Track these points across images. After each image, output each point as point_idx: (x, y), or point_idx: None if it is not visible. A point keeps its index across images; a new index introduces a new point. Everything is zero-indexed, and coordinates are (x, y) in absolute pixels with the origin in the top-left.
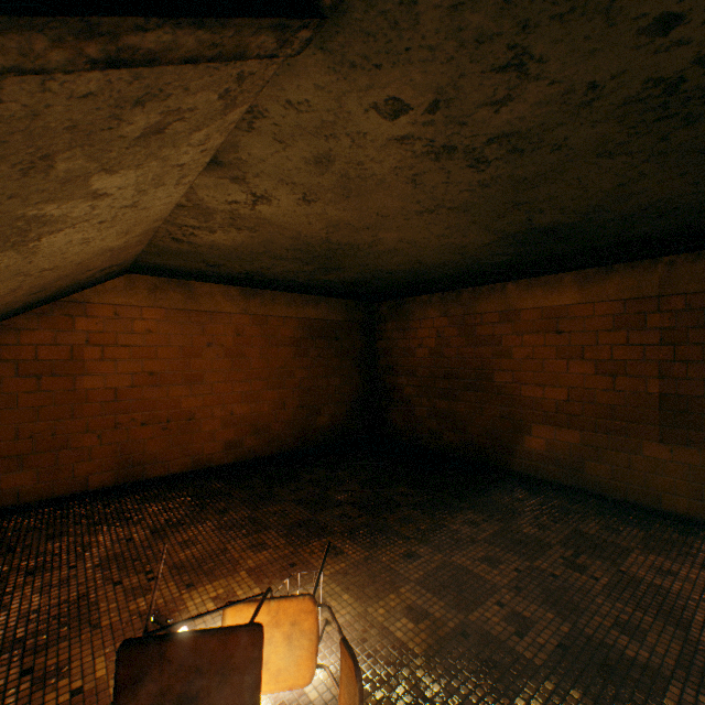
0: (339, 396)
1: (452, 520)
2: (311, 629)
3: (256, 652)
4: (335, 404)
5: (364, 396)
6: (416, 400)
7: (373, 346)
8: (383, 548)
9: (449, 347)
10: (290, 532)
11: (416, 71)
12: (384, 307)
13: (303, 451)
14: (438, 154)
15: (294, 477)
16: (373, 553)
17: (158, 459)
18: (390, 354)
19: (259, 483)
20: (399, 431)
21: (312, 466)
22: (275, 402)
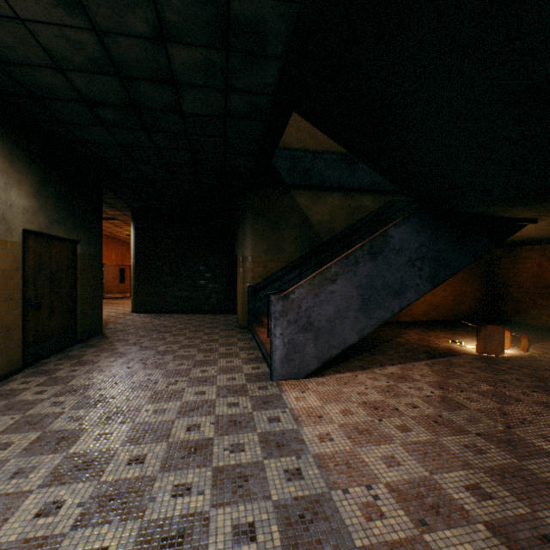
0: (472, 296)
1: (549, 341)
2: (508, 337)
3: (503, 331)
4: (470, 300)
5: (485, 297)
6: (522, 300)
7: (491, 272)
8: (518, 342)
9: (546, 272)
10: (474, 336)
11: (543, 222)
12: (499, 251)
13: (454, 320)
14: (546, 225)
15: (459, 327)
16: (514, 342)
17: (401, 315)
18: (503, 276)
19: (445, 327)
20: (510, 316)
21: (464, 325)
22: (442, 297)
